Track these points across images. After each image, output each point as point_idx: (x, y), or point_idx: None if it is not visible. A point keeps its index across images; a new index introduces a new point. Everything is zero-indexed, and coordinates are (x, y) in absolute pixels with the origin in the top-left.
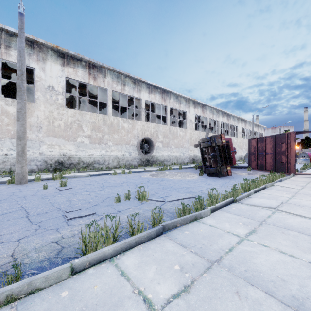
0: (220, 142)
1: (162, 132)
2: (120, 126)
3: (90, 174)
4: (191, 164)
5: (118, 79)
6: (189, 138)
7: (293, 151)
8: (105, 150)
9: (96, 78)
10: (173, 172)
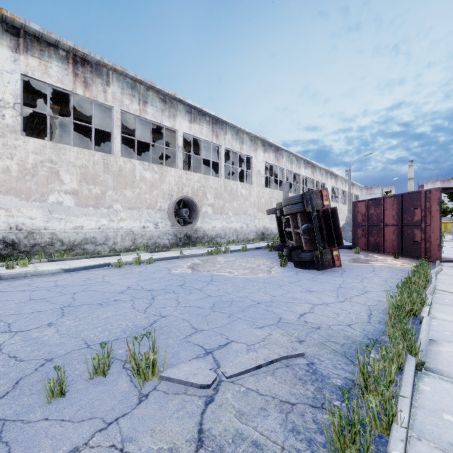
0: (321, 204)
1: (212, 189)
2: (138, 176)
3: (64, 268)
4: (259, 241)
5: (134, 91)
6: (256, 199)
7: (437, 222)
8: (107, 219)
9: (90, 85)
10: (232, 258)
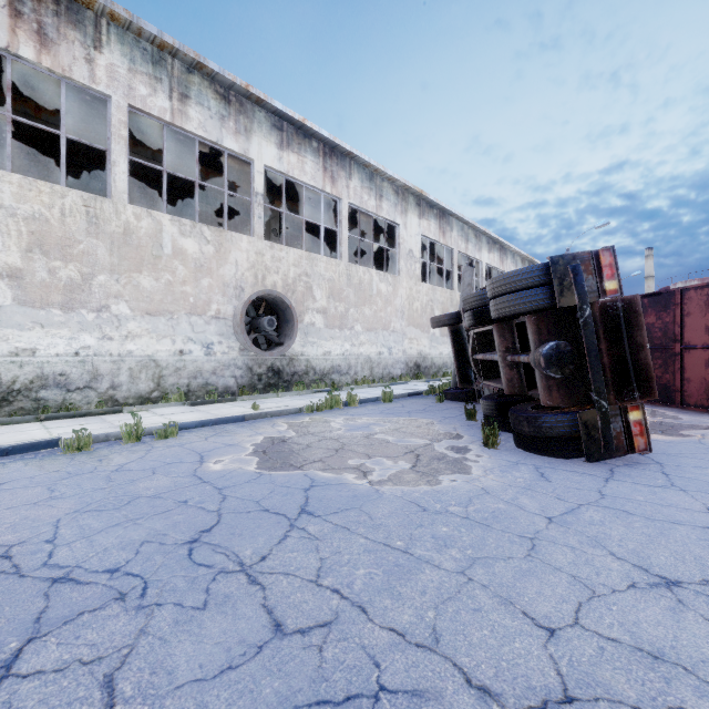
0: (596, 288)
1: (323, 281)
2: (168, 246)
3: None
4: (411, 380)
5: (159, 70)
6: (405, 303)
7: None
8: (96, 335)
9: (54, 42)
10: (364, 419)
